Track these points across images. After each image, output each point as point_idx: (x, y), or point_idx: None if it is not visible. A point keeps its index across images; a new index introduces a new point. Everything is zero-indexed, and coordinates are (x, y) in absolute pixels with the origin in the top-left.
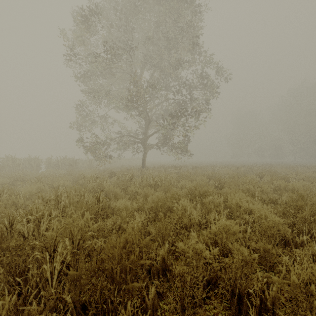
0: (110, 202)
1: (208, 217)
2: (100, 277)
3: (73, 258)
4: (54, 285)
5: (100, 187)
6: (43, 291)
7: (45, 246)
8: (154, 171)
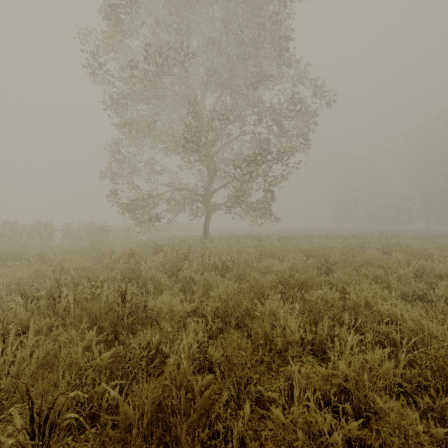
0: (147, 298)
1: (319, 332)
2: None
3: None
4: None
5: (135, 270)
6: None
7: None
8: (221, 243)
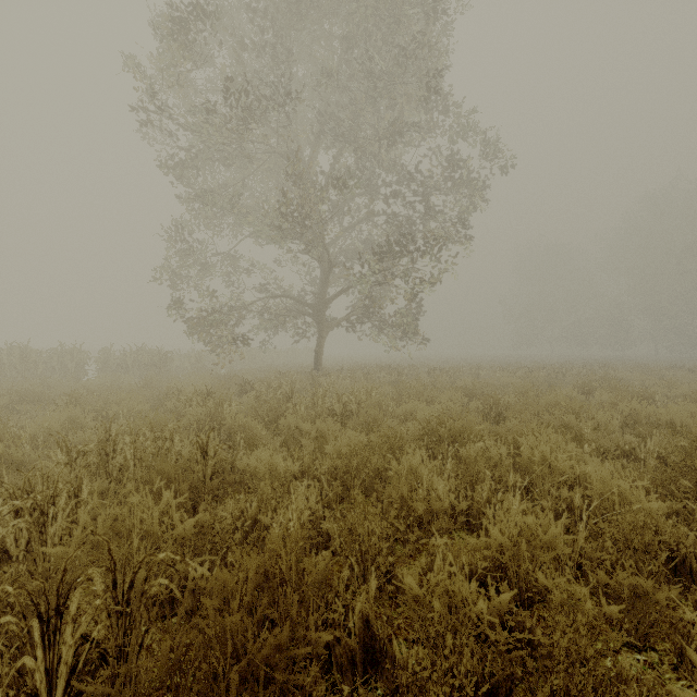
0: (235, 455)
1: (475, 497)
2: (183, 693)
3: (116, 626)
4: None
5: (216, 417)
6: None
7: (32, 598)
8: (341, 378)
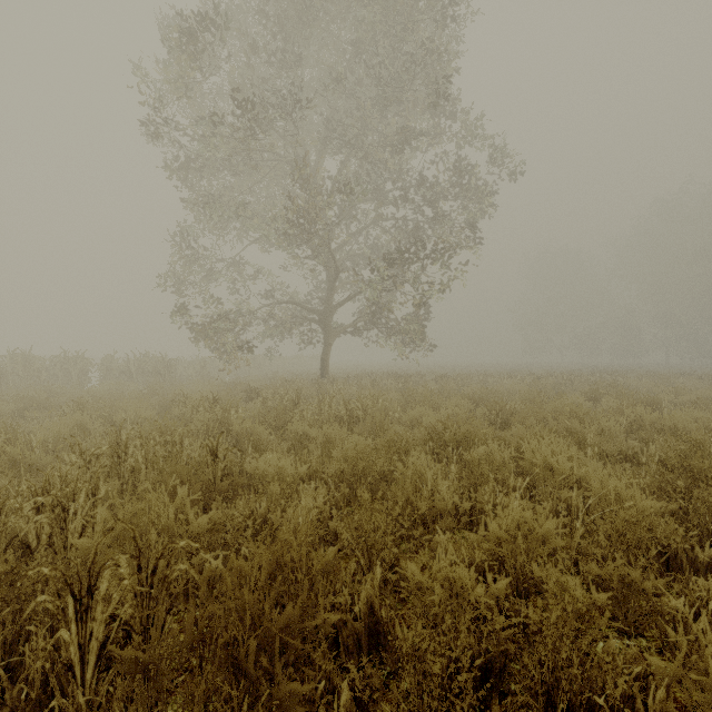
0: (244, 460)
1: (478, 498)
2: (206, 662)
3: (140, 607)
4: (90, 680)
5: (223, 423)
6: (59, 698)
7: (66, 578)
8: (348, 385)
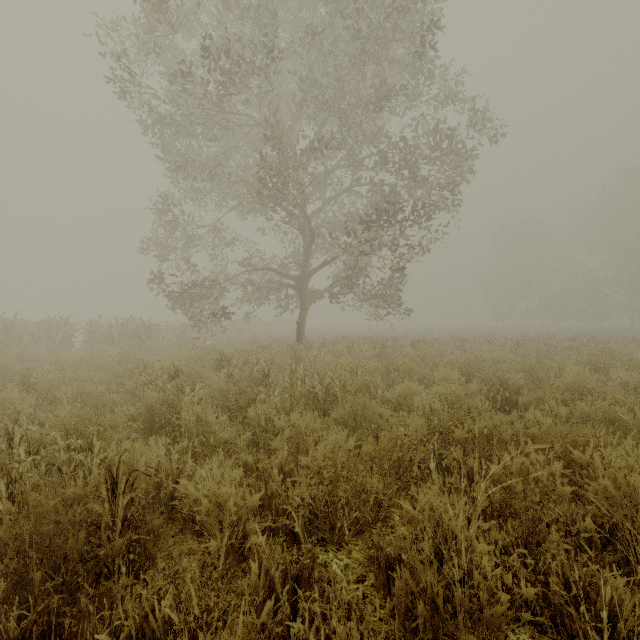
0: (182, 465)
1: (554, 585)
2: None
3: None
4: None
5: (173, 404)
6: None
7: None
8: (323, 352)
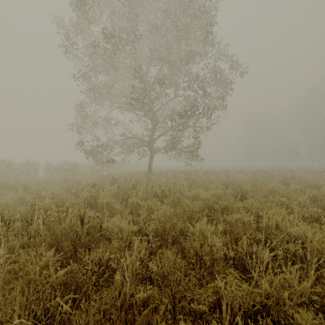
0: (103, 219)
1: (239, 250)
2: None
3: None
4: None
5: (95, 197)
6: None
7: None
8: (161, 176)
